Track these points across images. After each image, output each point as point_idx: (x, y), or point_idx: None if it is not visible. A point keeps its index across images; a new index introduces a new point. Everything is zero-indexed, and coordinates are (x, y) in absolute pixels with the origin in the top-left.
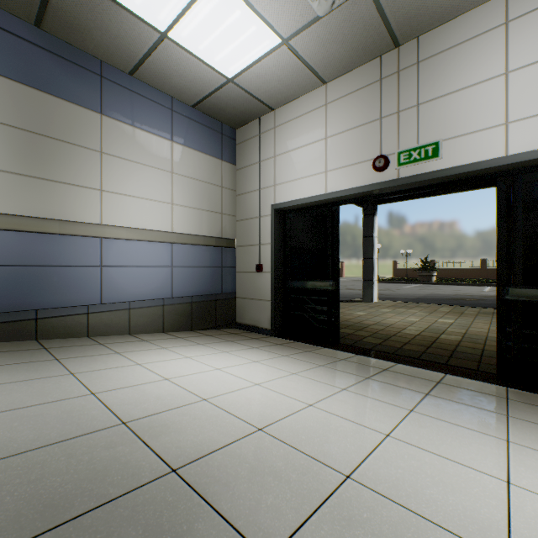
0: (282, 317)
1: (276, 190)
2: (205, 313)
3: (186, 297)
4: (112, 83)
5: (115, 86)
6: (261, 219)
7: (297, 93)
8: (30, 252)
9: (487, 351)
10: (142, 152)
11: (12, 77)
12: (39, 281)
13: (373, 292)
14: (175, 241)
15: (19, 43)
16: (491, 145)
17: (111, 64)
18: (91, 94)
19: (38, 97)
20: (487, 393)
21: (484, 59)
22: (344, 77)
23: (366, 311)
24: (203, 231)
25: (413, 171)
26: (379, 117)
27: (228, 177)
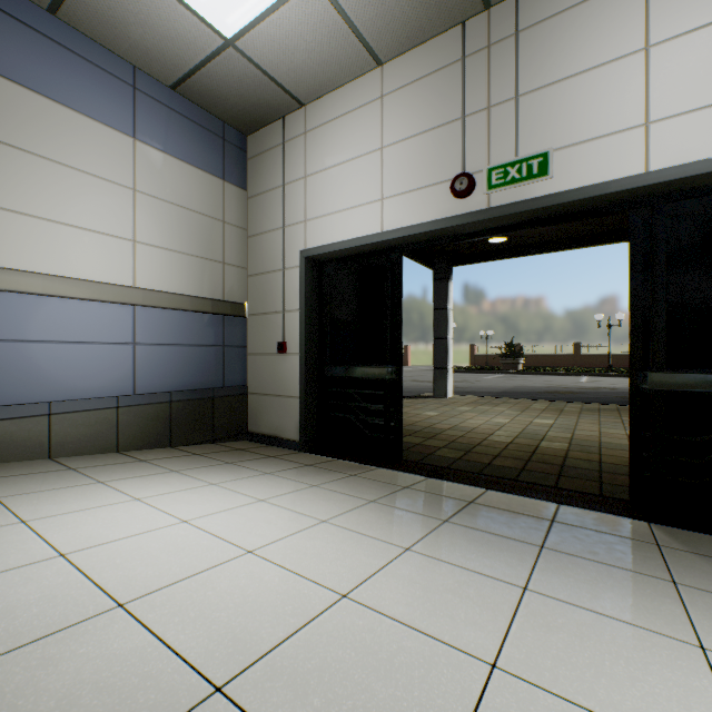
0: (318, 422)
1: (308, 228)
2: (195, 418)
3: (160, 393)
4: (13, 20)
5: (20, 26)
6: (286, 273)
7: (338, 78)
8: None
9: (606, 465)
10: (76, 149)
11: None
12: None
13: (448, 384)
14: (139, 302)
15: None
16: (624, 156)
17: None
18: None
19: None
20: (628, 537)
21: (614, 27)
22: (408, 56)
23: (439, 410)
24: (190, 289)
25: (510, 197)
26: (460, 115)
27: (234, 208)
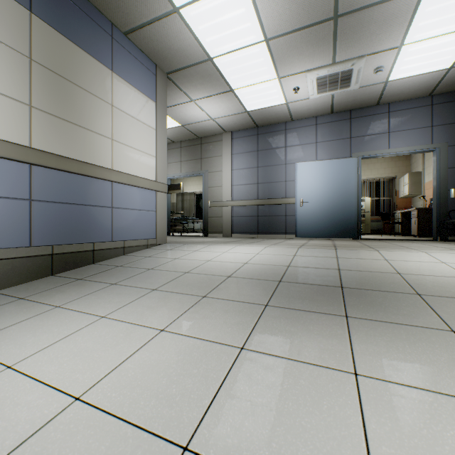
0: None
1: None
2: None
3: None
4: None
5: None
6: None
7: None
8: None
9: None
10: None
11: None
12: None
13: None
14: None
15: None
16: None
17: None
18: None
19: None
20: None
21: None
22: None
23: None
24: None
25: None
26: None
27: None
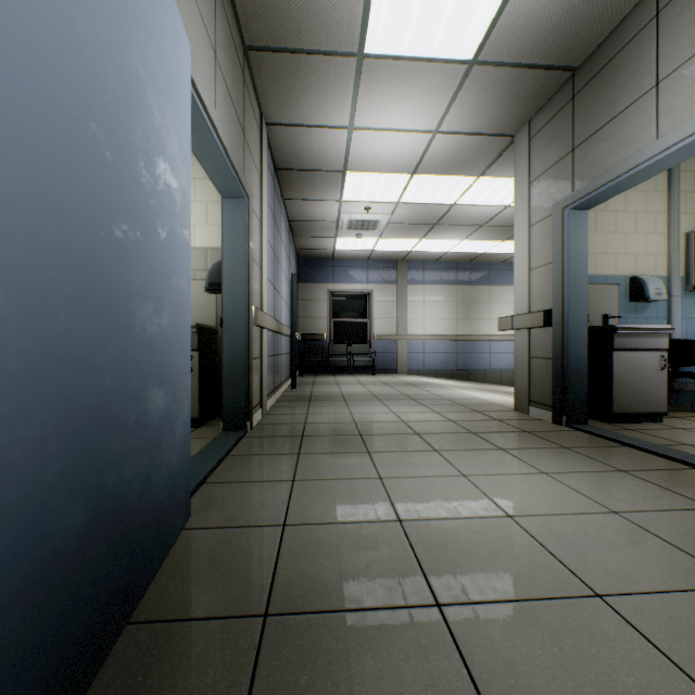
0: None
1: None
2: None
3: None
4: (493, 270)
5: (494, 270)
6: None
7: None
8: (466, 348)
9: None
10: (506, 297)
11: (461, 284)
12: (469, 359)
13: None
14: None
15: (463, 271)
16: None
17: (493, 262)
18: (485, 279)
19: (468, 288)
20: None
21: None
22: None
23: None
24: None
25: None
26: None
27: None
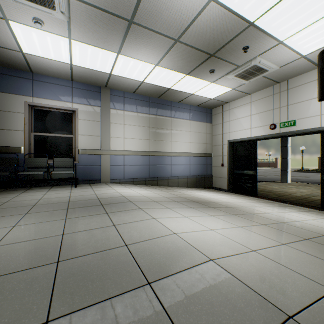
0: (232, 185)
1: (230, 134)
2: (200, 182)
3: (194, 175)
4: (173, 107)
5: (174, 107)
6: (223, 146)
7: (238, 98)
8: (156, 161)
9: None
10: (181, 126)
11: (152, 114)
12: (157, 169)
13: (287, 177)
14: (191, 156)
15: (154, 104)
16: (315, 122)
17: (173, 101)
18: (168, 112)
19: (157, 117)
20: (306, 209)
21: (312, 90)
22: (258, 92)
23: (279, 186)
24: (200, 151)
25: (285, 130)
26: (272, 109)
27: (209, 129)
